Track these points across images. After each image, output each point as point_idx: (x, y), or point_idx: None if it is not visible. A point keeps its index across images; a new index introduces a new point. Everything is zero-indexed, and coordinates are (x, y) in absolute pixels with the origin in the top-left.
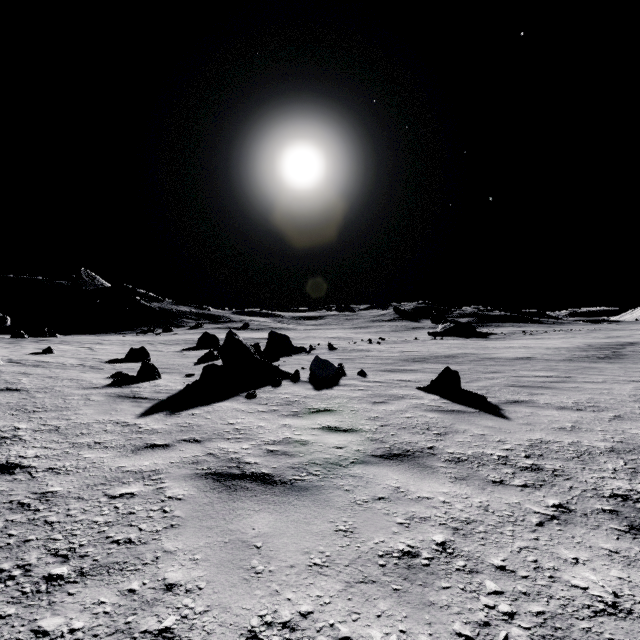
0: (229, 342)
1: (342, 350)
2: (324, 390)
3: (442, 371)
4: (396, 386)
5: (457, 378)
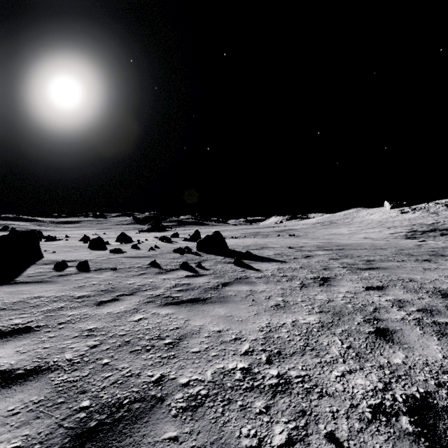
0: (13, 231)
1: (72, 237)
2: (48, 242)
3: (84, 236)
4: (73, 241)
5: (88, 238)
